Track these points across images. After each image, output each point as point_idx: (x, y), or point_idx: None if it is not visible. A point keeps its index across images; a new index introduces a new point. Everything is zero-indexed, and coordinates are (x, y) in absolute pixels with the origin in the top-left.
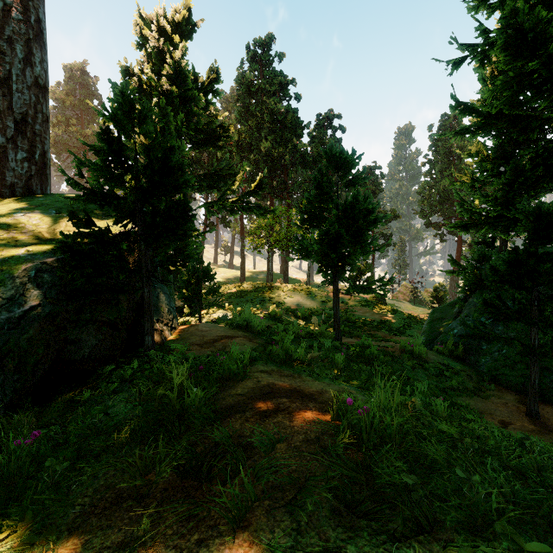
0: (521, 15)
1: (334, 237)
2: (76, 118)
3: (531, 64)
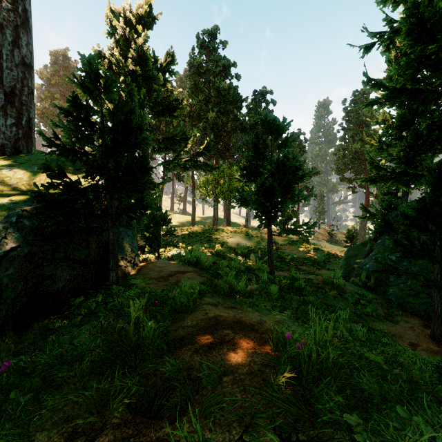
0: (422, 6)
1: (269, 189)
2: (60, 94)
3: (431, 46)
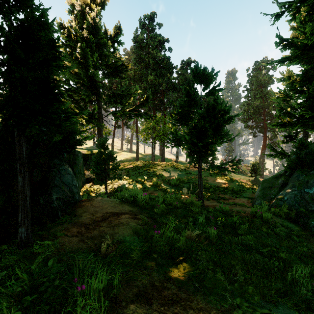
0: None
1: (200, 130)
2: None
3: None
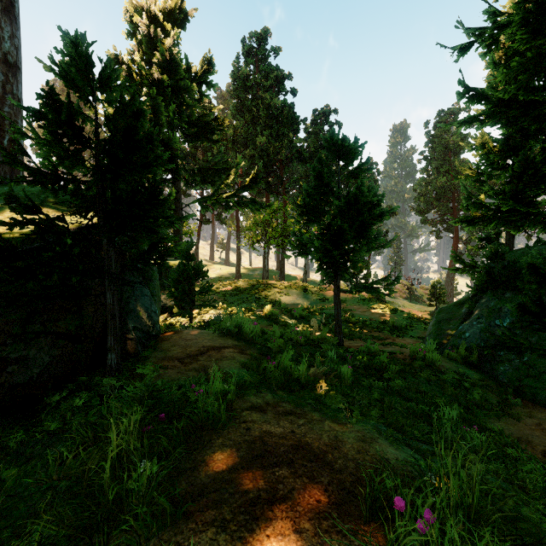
0: None
1: (337, 231)
2: None
3: None
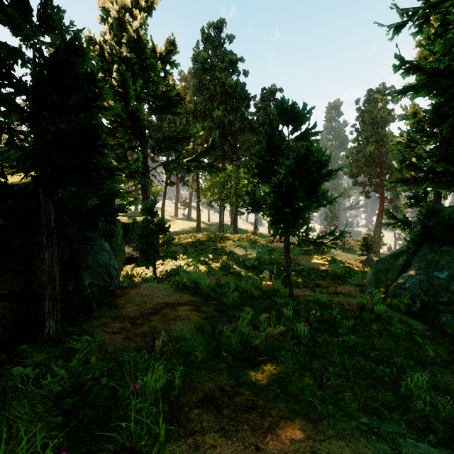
0: None
1: (288, 189)
2: None
3: None
